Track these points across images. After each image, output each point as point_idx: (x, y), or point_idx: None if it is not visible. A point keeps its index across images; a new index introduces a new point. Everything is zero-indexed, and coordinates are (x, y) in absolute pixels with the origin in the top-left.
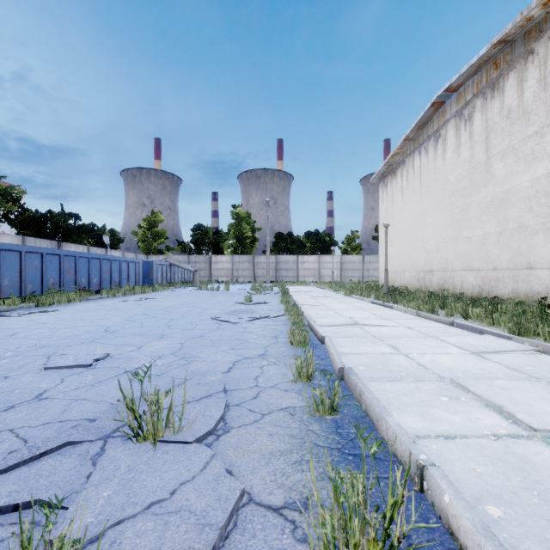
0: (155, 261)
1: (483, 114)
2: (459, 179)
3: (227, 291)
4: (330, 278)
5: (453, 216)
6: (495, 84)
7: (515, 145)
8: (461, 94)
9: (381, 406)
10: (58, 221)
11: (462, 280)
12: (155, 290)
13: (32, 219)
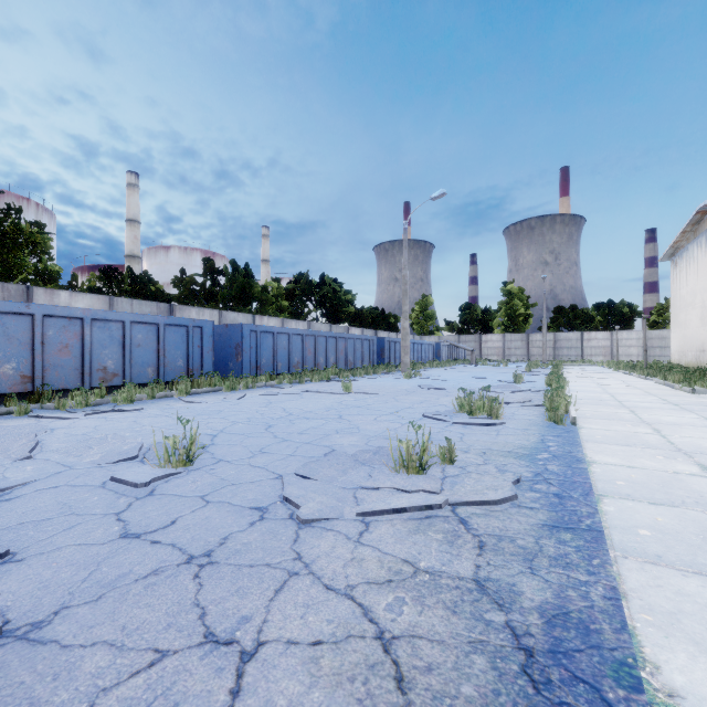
0: (441, 343)
1: None
2: None
3: (506, 367)
4: (627, 357)
5: None
6: None
7: None
8: None
9: None
10: (367, 314)
11: None
12: (449, 365)
13: (357, 315)
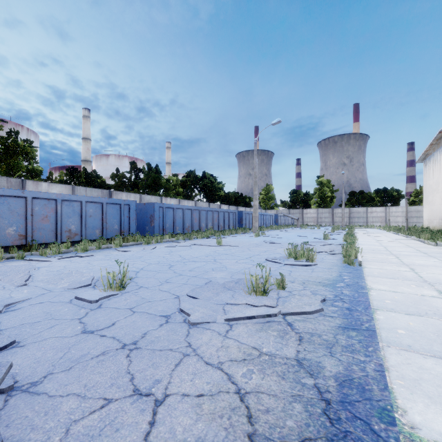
0: (278, 214)
1: None
2: None
3: (319, 229)
4: (395, 223)
5: None
6: None
7: None
8: None
9: None
10: (232, 196)
11: None
12: (283, 228)
13: (226, 197)
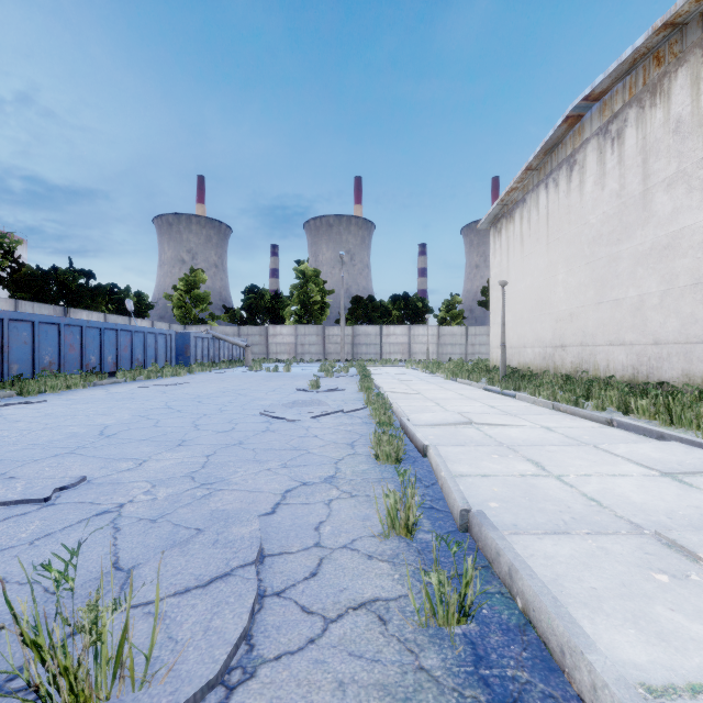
0: (192, 333)
1: (639, 129)
2: (603, 220)
3: (287, 373)
4: (423, 355)
5: (594, 270)
6: (657, 86)
7: (687, 170)
8: (606, 103)
9: (564, 614)
10: (65, 280)
11: (608, 358)
12: (192, 372)
13: (30, 278)
